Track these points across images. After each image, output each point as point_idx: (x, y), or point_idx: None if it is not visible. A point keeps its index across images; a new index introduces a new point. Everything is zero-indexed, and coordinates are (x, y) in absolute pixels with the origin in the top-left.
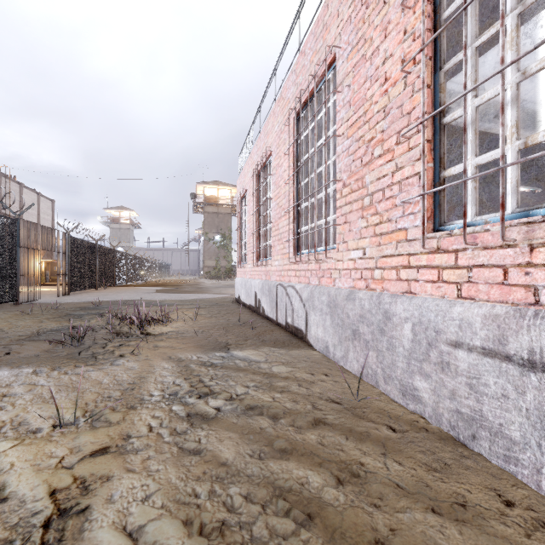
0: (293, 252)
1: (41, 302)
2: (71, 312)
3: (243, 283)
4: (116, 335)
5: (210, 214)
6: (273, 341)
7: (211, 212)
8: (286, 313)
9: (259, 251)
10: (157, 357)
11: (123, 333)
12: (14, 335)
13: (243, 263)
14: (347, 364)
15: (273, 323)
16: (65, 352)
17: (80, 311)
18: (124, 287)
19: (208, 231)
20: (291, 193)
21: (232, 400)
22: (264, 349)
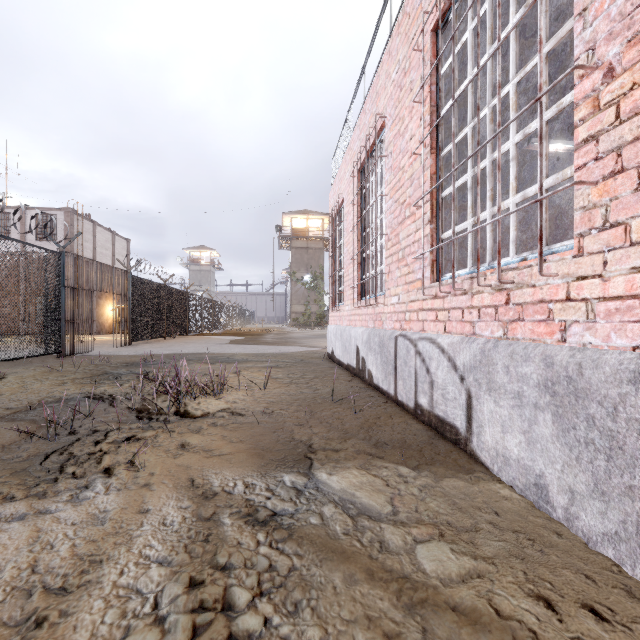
0: (430, 277)
1: (92, 354)
2: (111, 370)
3: (339, 332)
4: (136, 414)
5: (298, 249)
6: (398, 445)
7: (299, 247)
8: (416, 388)
9: (362, 285)
10: (169, 481)
11: (149, 411)
12: None
13: (339, 305)
14: None
15: (389, 399)
16: (27, 452)
17: (123, 368)
18: (197, 336)
19: (295, 270)
20: (426, 170)
21: None
22: (384, 472)
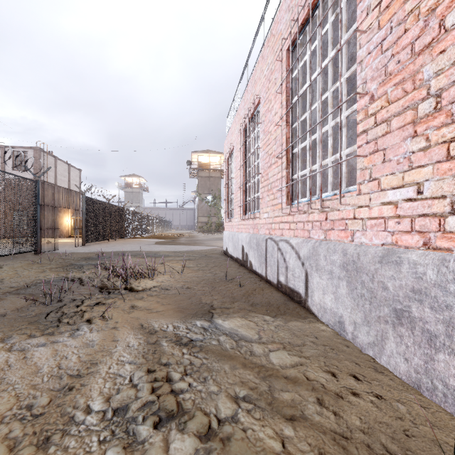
0: (286, 202)
1: (58, 252)
2: (75, 262)
3: (231, 236)
4: (99, 289)
5: (203, 178)
6: (265, 305)
7: (204, 176)
8: (278, 271)
9: (246, 205)
10: (127, 325)
11: (107, 287)
12: (6, 287)
13: (231, 217)
14: (383, 358)
15: (262, 279)
16: (34, 311)
17: (83, 261)
18: (131, 239)
19: (201, 192)
20: (284, 136)
21: (209, 439)
22: (255, 318)
